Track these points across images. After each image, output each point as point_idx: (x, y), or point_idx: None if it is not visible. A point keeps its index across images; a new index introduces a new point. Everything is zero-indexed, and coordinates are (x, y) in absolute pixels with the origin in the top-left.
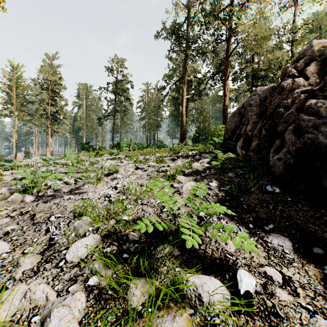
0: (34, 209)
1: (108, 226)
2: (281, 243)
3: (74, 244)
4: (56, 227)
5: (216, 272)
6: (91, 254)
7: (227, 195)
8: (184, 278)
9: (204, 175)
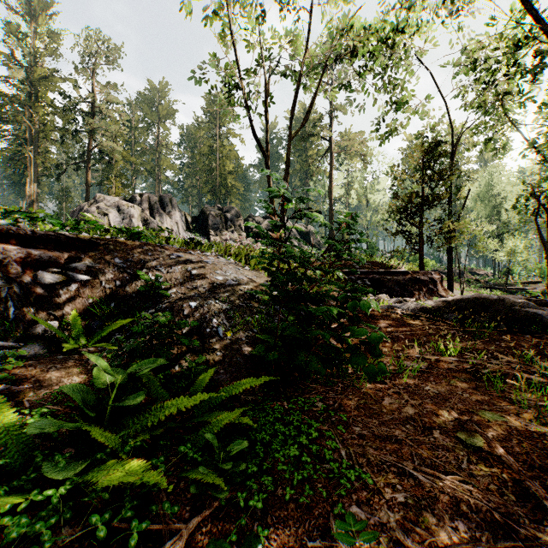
0: None
1: None
2: None
3: None
4: None
5: None
6: None
7: None
8: None
9: None
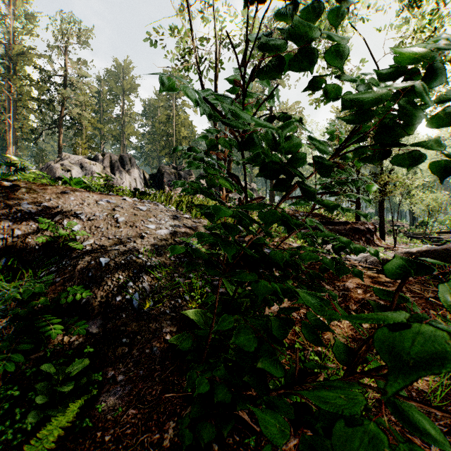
0: None
1: None
2: None
3: None
4: None
5: None
6: None
7: None
8: None
9: None
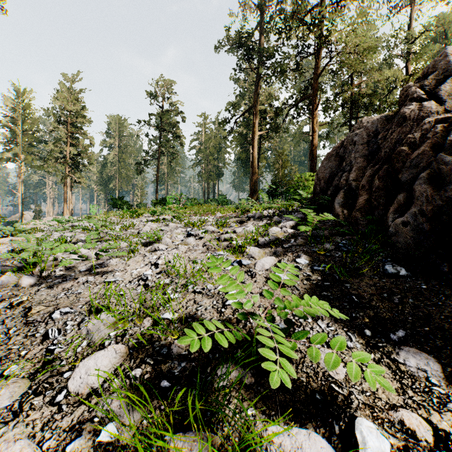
0: (31, 298)
1: (141, 328)
2: (423, 365)
3: (83, 363)
4: (60, 330)
5: (316, 418)
6: (110, 380)
7: (324, 278)
8: (264, 438)
9: (288, 246)
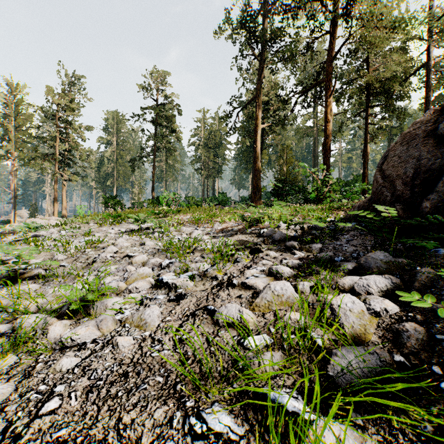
0: None
1: None
2: None
3: None
4: None
5: None
6: None
7: None
8: None
9: None
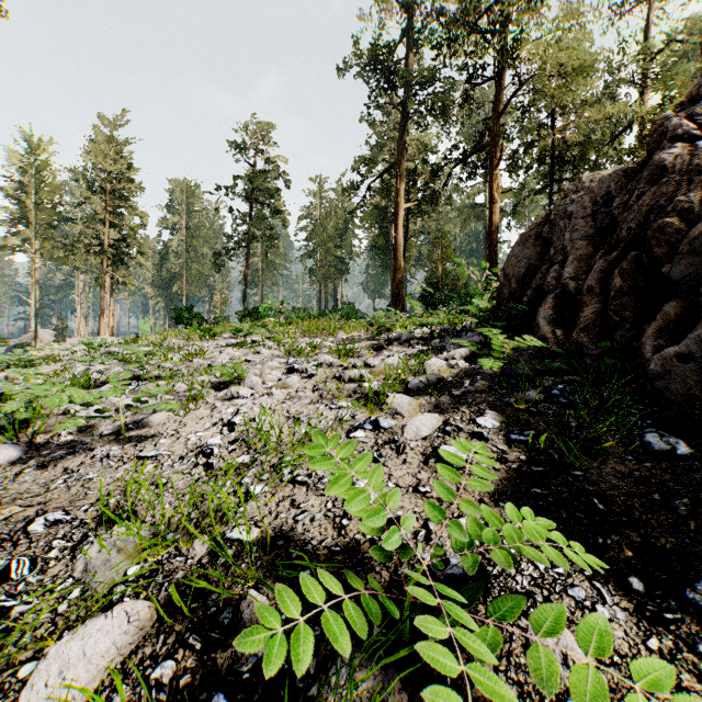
0: (4, 489)
1: (187, 560)
2: None
3: (58, 650)
4: (35, 562)
5: None
6: (110, 687)
7: (532, 459)
8: None
9: (460, 393)
